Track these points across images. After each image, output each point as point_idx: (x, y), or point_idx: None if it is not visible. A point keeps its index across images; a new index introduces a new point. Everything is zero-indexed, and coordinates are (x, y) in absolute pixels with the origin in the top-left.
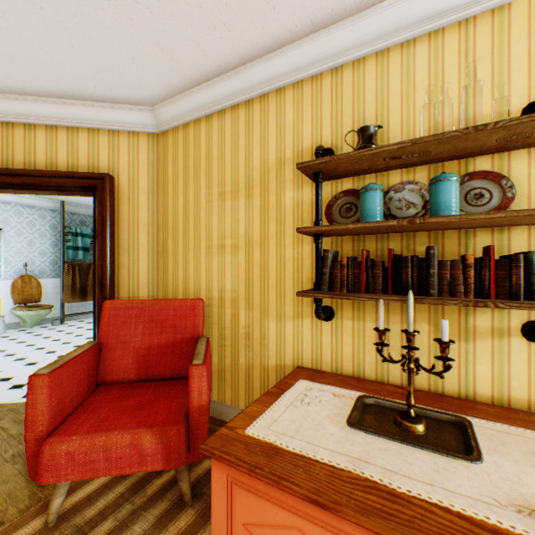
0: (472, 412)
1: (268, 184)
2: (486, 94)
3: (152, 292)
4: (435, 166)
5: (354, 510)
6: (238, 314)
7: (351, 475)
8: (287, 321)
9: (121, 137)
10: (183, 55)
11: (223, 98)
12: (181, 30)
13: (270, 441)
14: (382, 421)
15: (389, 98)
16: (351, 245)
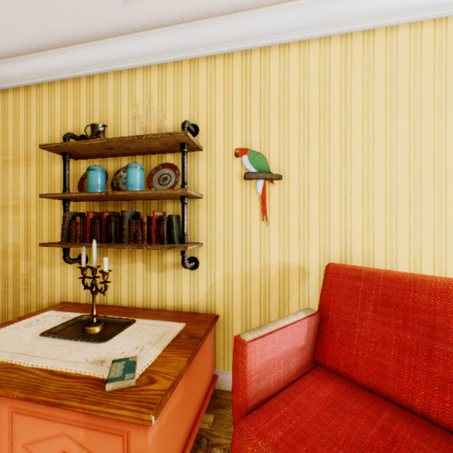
0: (151, 316)
1: (43, 157)
2: (171, 115)
3: None
4: (147, 157)
5: None
6: (19, 264)
7: (1, 363)
8: (57, 267)
9: None
10: None
11: (5, 79)
12: None
13: None
14: (76, 329)
15: (122, 105)
16: (100, 208)
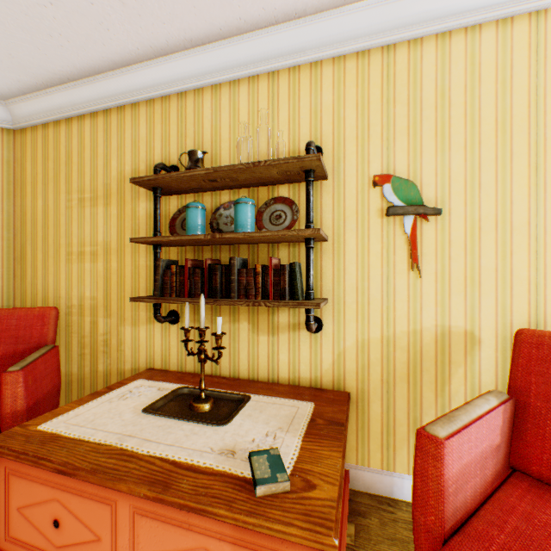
0: (265, 391)
1: (125, 194)
2: (285, 135)
3: (8, 302)
4: (253, 190)
5: (88, 471)
6: (98, 322)
7: (110, 447)
8: (141, 326)
9: None
10: (24, 55)
11: (81, 103)
12: (12, 31)
13: (56, 432)
14: (180, 405)
15: (221, 127)
16: (193, 255)
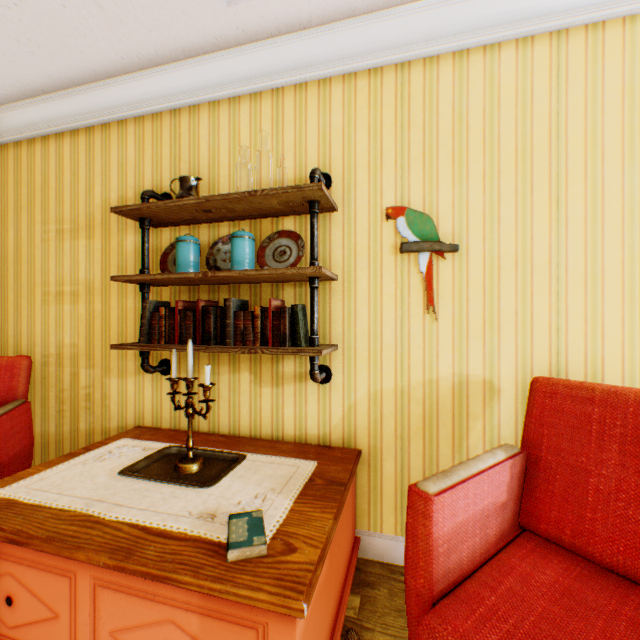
0: (265, 450)
1: (111, 225)
2: (291, 161)
3: None
4: (256, 222)
5: (43, 540)
6: (79, 373)
7: (74, 513)
8: (129, 378)
9: None
10: None
11: (59, 119)
12: None
13: (14, 498)
14: (165, 467)
15: (220, 150)
16: (189, 295)
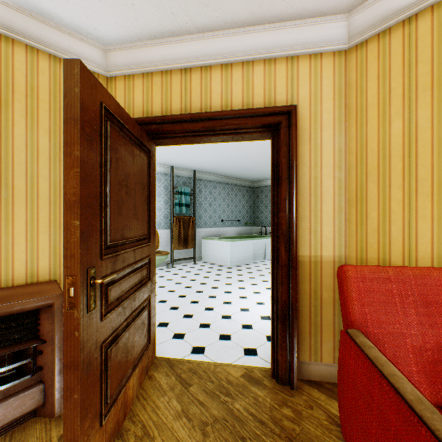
0: None
1: None
2: None
3: (337, 251)
4: None
5: None
6: None
7: None
8: None
9: (300, 63)
10: None
11: None
12: None
13: None
14: None
15: None
16: None
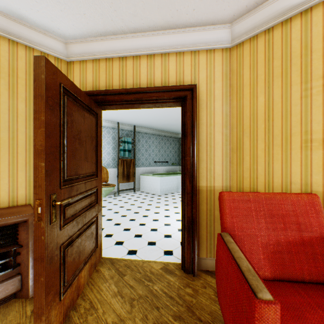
0: None
1: None
2: None
3: (225, 183)
4: None
5: None
6: None
7: None
8: None
9: (200, 55)
10: None
11: None
12: None
13: None
14: None
15: None
16: None
